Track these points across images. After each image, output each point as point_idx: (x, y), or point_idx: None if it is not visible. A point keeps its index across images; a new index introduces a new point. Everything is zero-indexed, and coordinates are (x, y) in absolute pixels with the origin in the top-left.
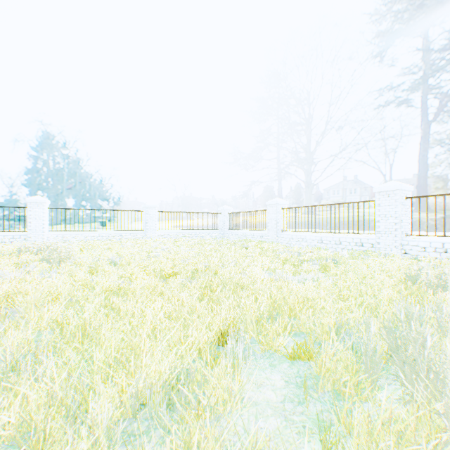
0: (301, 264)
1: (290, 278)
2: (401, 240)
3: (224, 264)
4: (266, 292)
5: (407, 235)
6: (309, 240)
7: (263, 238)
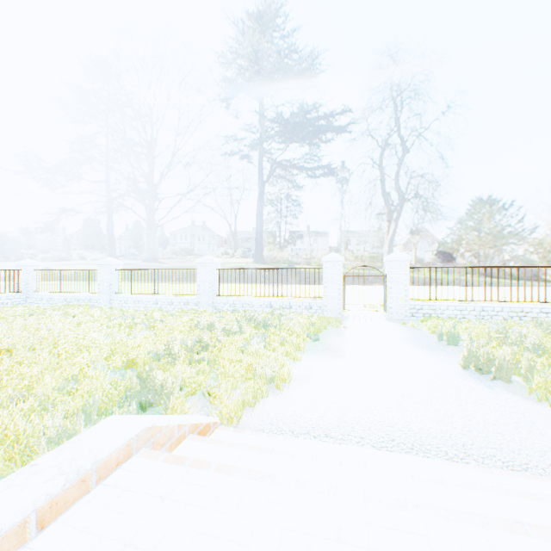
0: (135, 326)
1: (126, 337)
2: (214, 299)
3: (60, 335)
4: (109, 346)
5: (217, 295)
6: (146, 302)
7: (92, 302)
